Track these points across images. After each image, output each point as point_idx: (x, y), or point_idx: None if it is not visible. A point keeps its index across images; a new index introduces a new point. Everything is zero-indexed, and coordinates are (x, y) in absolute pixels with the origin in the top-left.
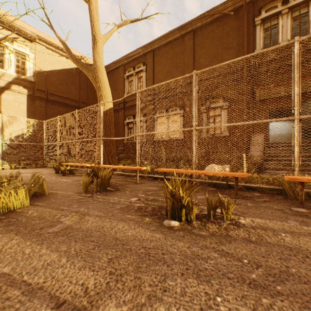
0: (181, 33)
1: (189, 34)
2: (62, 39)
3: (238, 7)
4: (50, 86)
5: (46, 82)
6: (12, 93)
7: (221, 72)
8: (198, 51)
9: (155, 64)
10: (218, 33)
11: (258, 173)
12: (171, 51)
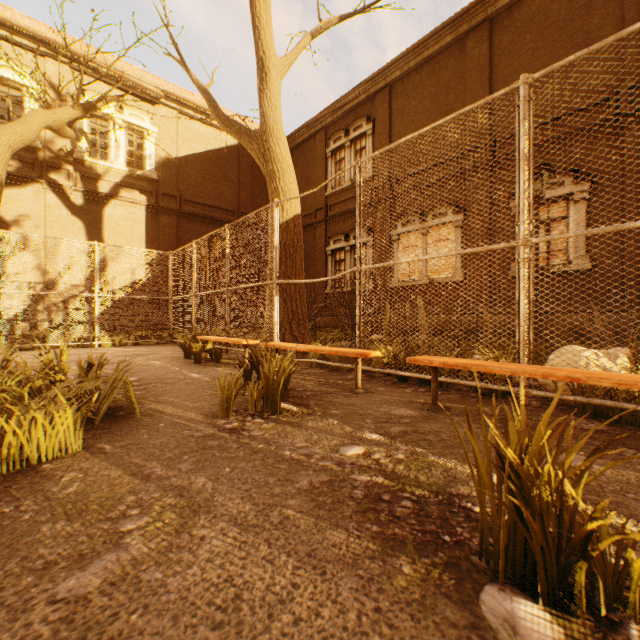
0: (457, 31)
1: (477, 30)
2: (202, 84)
3: None
4: (185, 186)
5: (179, 180)
6: (121, 204)
7: (567, 108)
8: (503, 67)
9: (394, 116)
10: (559, 11)
11: None
12: (433, 79)
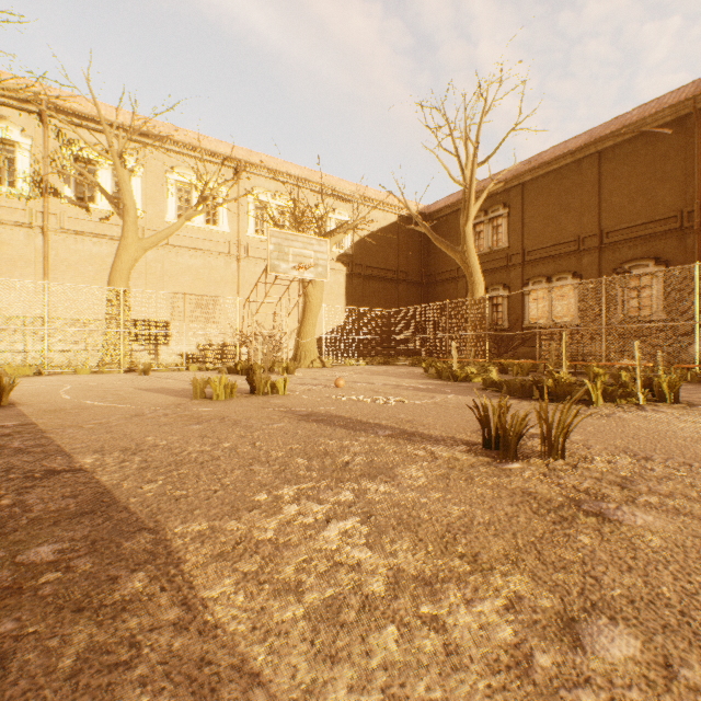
0: (575, 157)
1: (590, 157)
2: (416, 214)
3: (683, 115)
4: (366, 256)
5: (363, 252)
6: (333, 274)
7: (651, 218)
8: (608, 185)
9: (526, 206)
10: (645, 156)
11: (665, 365)
12: (556, 184)
